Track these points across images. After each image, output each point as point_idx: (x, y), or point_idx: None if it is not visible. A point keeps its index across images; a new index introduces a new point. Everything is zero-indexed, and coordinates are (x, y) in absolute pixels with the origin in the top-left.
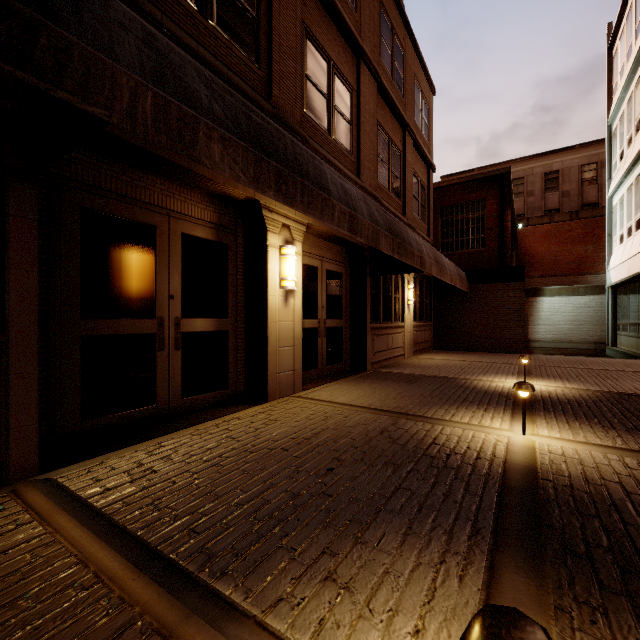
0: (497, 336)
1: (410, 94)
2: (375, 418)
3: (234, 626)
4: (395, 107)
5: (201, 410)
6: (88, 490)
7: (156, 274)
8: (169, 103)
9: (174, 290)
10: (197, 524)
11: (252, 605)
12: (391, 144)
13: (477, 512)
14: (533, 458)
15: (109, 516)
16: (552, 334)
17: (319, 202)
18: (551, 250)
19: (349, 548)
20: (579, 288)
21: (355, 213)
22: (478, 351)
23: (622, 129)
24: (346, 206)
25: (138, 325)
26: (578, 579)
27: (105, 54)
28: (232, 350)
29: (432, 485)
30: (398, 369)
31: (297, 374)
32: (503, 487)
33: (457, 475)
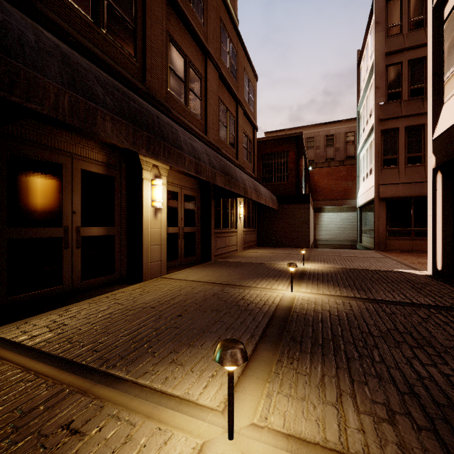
0: (295, 237)
1: (241, 80)
2: (211, 288)
3: (121, 385)
4: (231, 89)
5: (95, 289)
6: (20, 338)
7: (63, 197)
8: (79, 100)
9: (76, 208)
10: (97, 347)
11: (131, 376)
12: (228, 112)
13: (255, 328)
14: (292, 303)
15: (38, 349)
16: (329, 236)
17: (175, 155)
18: (329, 184)
19: (185, 349)
20: (343, 208)
21: (199, 162)
22: (284, 247)
23: (364, 114)
24: (193, 157)
25: (49, 231)
26: (292, 350)
27: (39, 73)
28: (118, 248)
29: (236, 319)
30: (232, 259)
31: (163, 263)
32: (272, 317)
33: (250, 313)
